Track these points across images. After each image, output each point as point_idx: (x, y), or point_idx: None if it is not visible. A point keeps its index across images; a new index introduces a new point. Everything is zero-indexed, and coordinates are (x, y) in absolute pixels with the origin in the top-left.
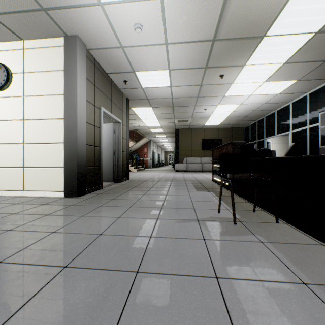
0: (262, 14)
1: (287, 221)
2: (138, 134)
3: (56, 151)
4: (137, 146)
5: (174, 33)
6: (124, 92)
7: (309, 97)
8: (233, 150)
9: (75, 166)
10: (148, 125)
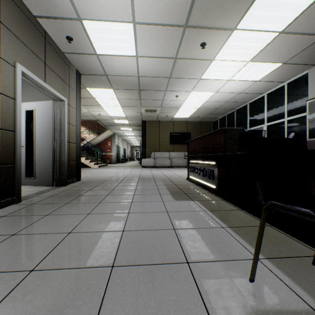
0: None
1: None
2: (101, 126)
3: None
4: (100, 139)
5: None
6: (71, 60)
7: (287, 87)
8: (226, 140)
9: None
10: (110, 114)
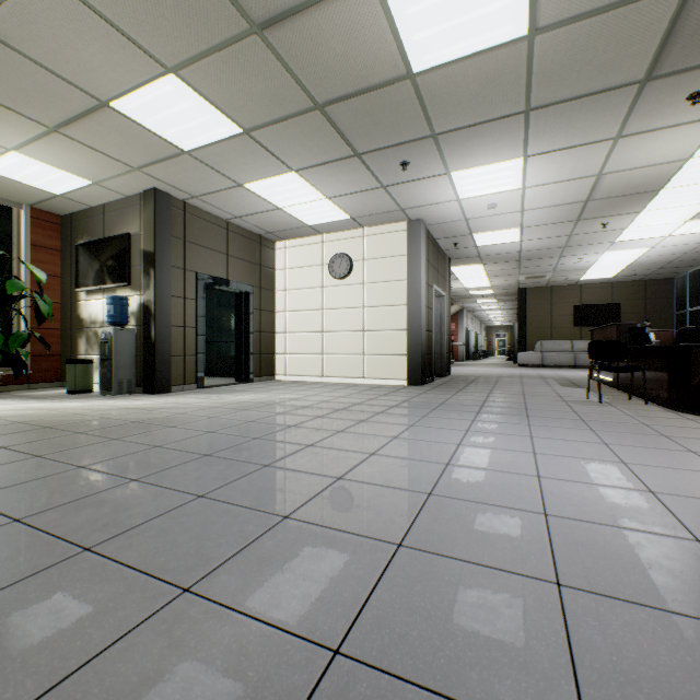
0: (649, 179)
1: (655, 403)
2: None
3: (398, 339)
4: None
5: (534, 203)
6: (447, 253)
7: None
8: (617, 334)
9: (419, 354)
10: (467, 286)
